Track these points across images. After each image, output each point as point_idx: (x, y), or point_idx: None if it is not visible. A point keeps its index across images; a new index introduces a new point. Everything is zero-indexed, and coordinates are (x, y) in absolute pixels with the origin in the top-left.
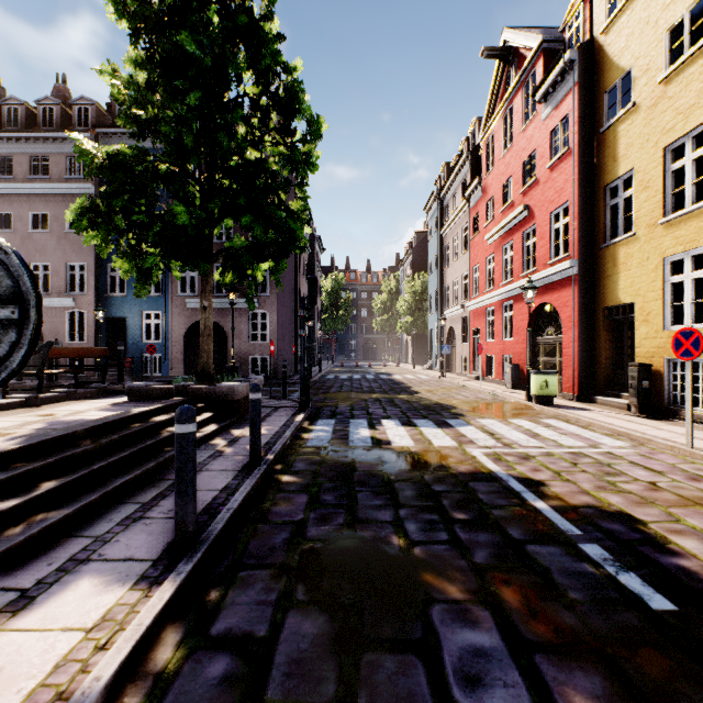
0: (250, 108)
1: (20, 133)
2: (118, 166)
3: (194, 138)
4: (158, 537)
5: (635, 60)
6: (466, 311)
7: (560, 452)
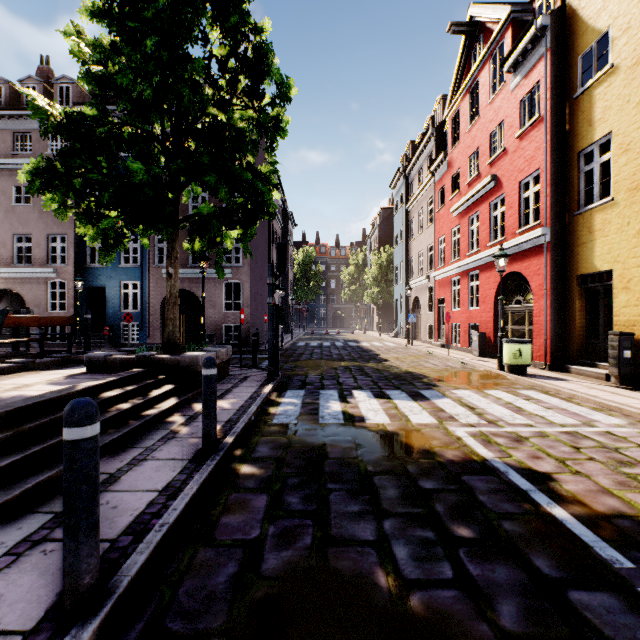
0: (218, 69)
1: (3, 110)
2: (75, 124)
3: (153, 92)
4: (51, 580)
5: (613, 20)
6: (431, 281)
7: (554, 431)
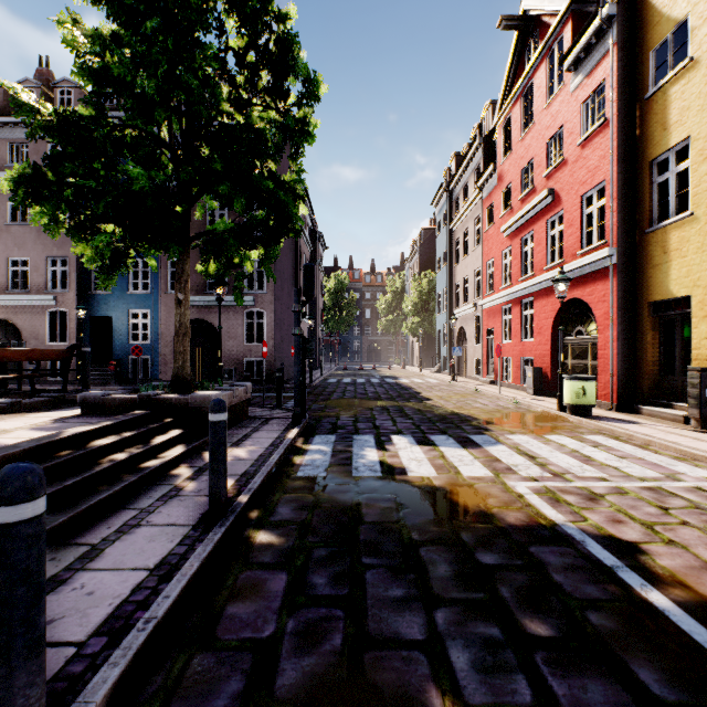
0: (235, 63)
1: None
2: (67, 124)
3: (157, 85)
4: None
5: (693, 7)
6: (478, 310)
7: (633, 487)
